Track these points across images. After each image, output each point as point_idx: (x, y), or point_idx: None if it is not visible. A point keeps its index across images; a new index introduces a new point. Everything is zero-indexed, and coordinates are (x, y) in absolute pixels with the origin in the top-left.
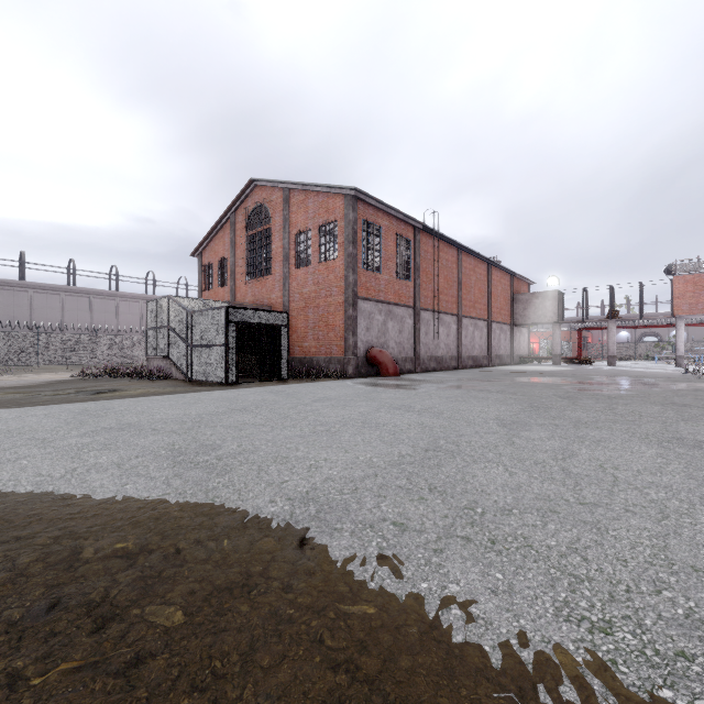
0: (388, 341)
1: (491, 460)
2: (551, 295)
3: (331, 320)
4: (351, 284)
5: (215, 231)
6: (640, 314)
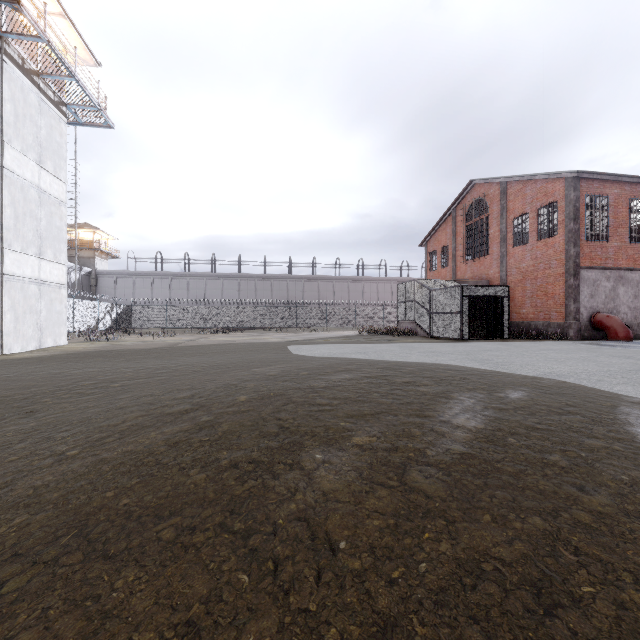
0: (618, 306)
1: None
2: None
3: (550, 289)
4: (572, 256)
5: (438, 225)
6: None
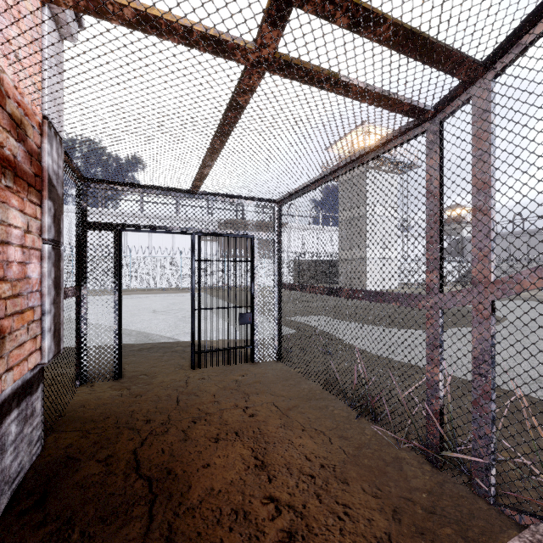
0: None
1: None
2: None
3: None
4: None
5: None
6: None
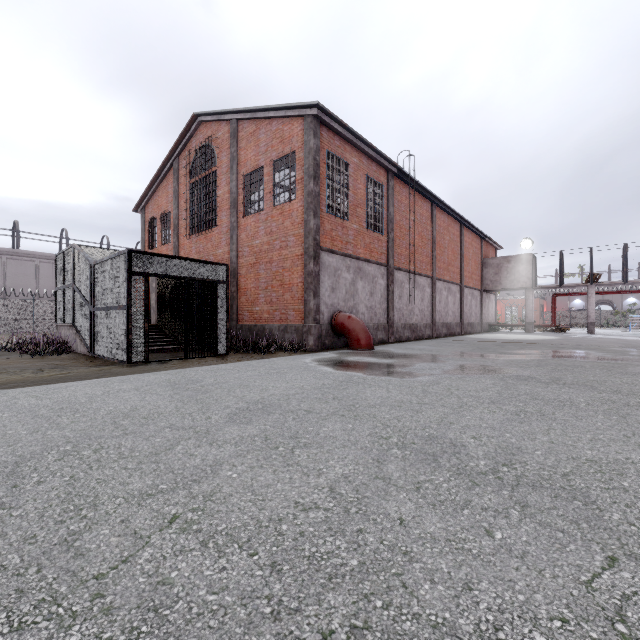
0: (358, 305)
1: None
2: (525, 259)
3: (287, 278)
4: (312, 230)
5: (157, 181)
6: (626, 277)
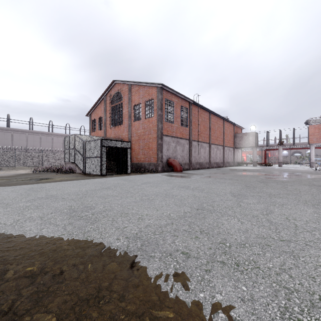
0: (177, 155)
1: (230, 215)
2: (252, 134)
3: (150, 145)
4: (160, 128)
5: (97, 104)
6: (293, 142)
